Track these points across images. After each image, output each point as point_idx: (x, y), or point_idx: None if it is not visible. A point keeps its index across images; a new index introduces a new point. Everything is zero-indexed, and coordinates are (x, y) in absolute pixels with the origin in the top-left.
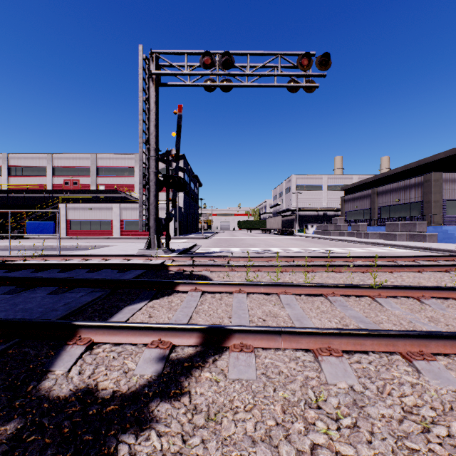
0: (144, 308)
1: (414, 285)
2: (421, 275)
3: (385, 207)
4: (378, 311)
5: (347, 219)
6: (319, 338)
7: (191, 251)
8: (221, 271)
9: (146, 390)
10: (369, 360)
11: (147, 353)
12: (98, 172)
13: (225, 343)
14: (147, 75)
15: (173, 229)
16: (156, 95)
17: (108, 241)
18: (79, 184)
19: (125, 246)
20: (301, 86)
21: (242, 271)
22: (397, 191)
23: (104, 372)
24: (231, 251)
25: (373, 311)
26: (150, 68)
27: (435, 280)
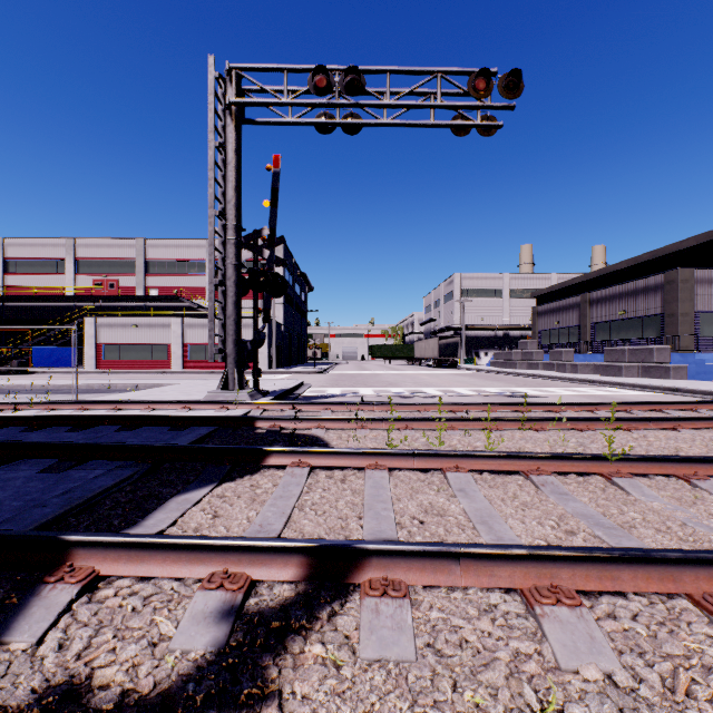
0: (207, 498)
1: (669, 452)
2: (678, 435)
3: (602, 324)
4: (622, 502)
5: (542, 342)
6: (532, 565)
7: (295, 393)
8: (343, 429)
9: (190, 689)
10: (632, 612)
11: (200, 600)
12: (148, 267)
13: (352, 577)
14: (223, 105)
15: (267, 358)
16: (237, 138)
17: (163, 377)
18: (118, 286)
19: (187, 385)
20: (473, 125)
21: (379, 429)
22: (622, 298)
23: (110, 644)
24: (359, 393)
25: (613, 502)
26: (227, 93)
27: (704, 443)
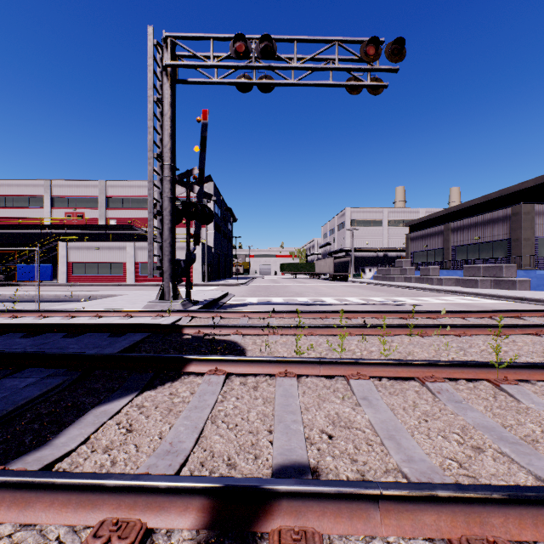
0: (126, 409)
1: (538, 356)
2: (542, 340)
3: (461, 247)
4: (515, 410)
5: (414, 261)
6: (459, 508)
7: (220, 302)
8: (258, 335)
9: None
10: None
11: None
12: (108, 203)
13: (260, 524)
14: (161, 68)
15: (200, 273)
16: (171, 94)
17: (118, 288)
18: (84, 217)
19: (135, 295)
20: (364, 85)
21: (288, 335)
22: (477, 226)
23: None
24: (272, 302)
25: (508, 411)
26: (164, 57)
27: None
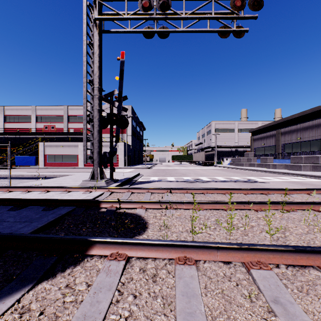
0: (3, 319)
1: None
2: None
3: (288, 144)
4: None
5: (255, 153)
6: None
7: (133, 180)
8: (157, 208)
9: None
10: None
11: None
12: (69, 119)
13: None
14: (92, 23)
15: (123, 161)
16: (99, 39)
17: (73, 170)
18: (55, 128)
19: (80, 175)
20: (231, 31)
21: (181, 208)
22: (298, 131)
23: None
24: (167, 180)
25: None
26: (94, 14)
27: None
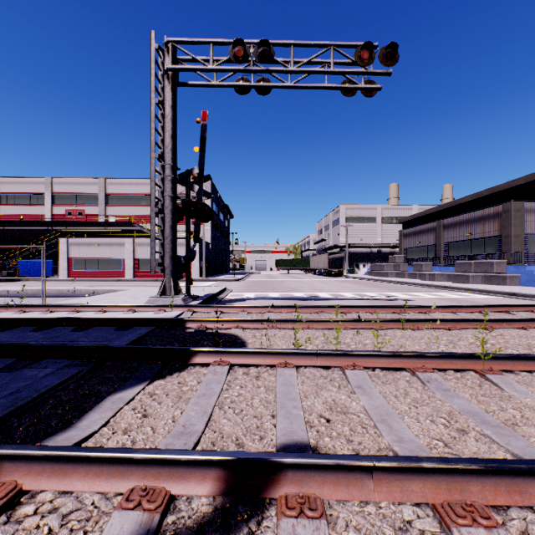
0: (139, 397)
1: (524, 349)
2: (528, 333)
3: (453, 243)
4: (498, 398)
5: (407, 257)
6: (442, 478)
7: (219, 297)
8: (257, 328)
9: None
10: None
11: (116, 522)
12: (108, 200)
13: (268, 491)
14: (162, 71)
15: (198, 269)
16: (173, 96)
17: (118, 284)
18: (84, 214)
19: (136, 291)
20: (358, 88)
21: (286, 328)
22: (468, 223)
23: None
24: (269, 297)
25: (492, 398)
26: (165, 61)
27: None
